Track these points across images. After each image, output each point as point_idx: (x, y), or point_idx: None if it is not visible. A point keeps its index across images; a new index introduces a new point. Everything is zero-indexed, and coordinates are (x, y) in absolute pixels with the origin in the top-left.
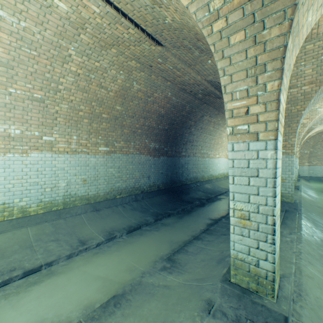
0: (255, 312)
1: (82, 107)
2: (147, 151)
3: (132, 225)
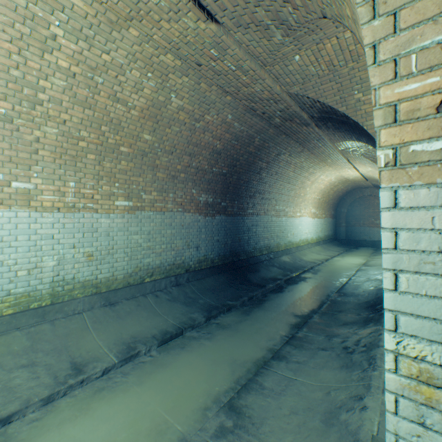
0: None
1: (83, 133)
2: (194, 207)
3: (169, 330)
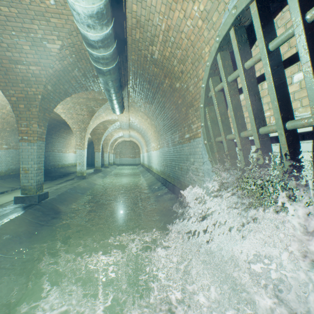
0: (81, 178)
1: None
2: None
3: None
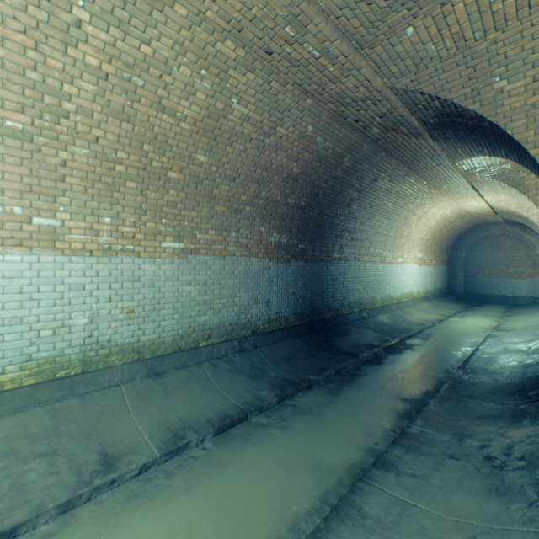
0: None
1: (120, 154)
2: (263, 250)
3: (229, 413)
